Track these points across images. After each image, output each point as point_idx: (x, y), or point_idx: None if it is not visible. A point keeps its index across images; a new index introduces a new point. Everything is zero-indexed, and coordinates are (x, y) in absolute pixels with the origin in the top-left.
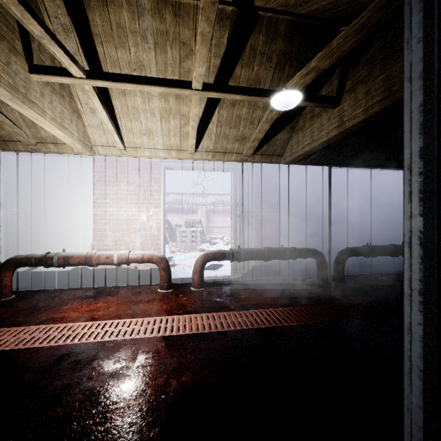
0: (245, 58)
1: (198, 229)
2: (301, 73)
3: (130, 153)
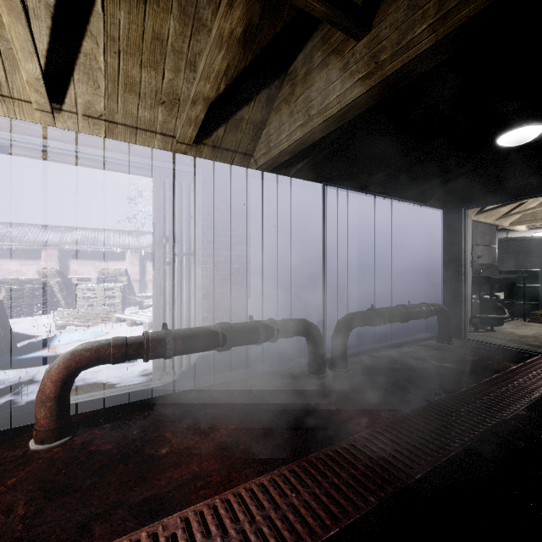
0: None
1: (117, 285)
2: None
3: None
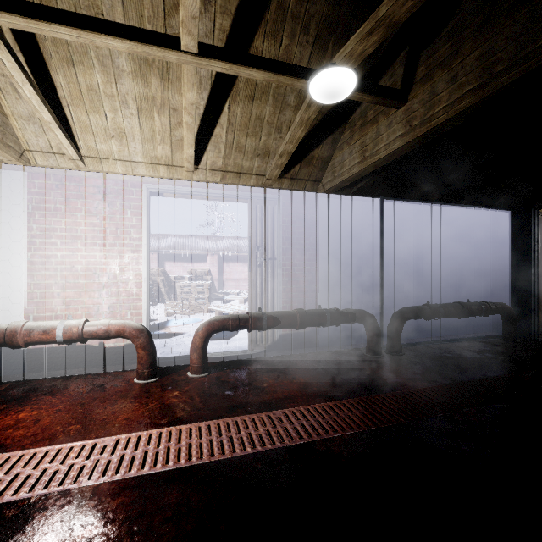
0: (270, 23)
1: (205, 283)
2: (361, 31)
3: (91, 166)
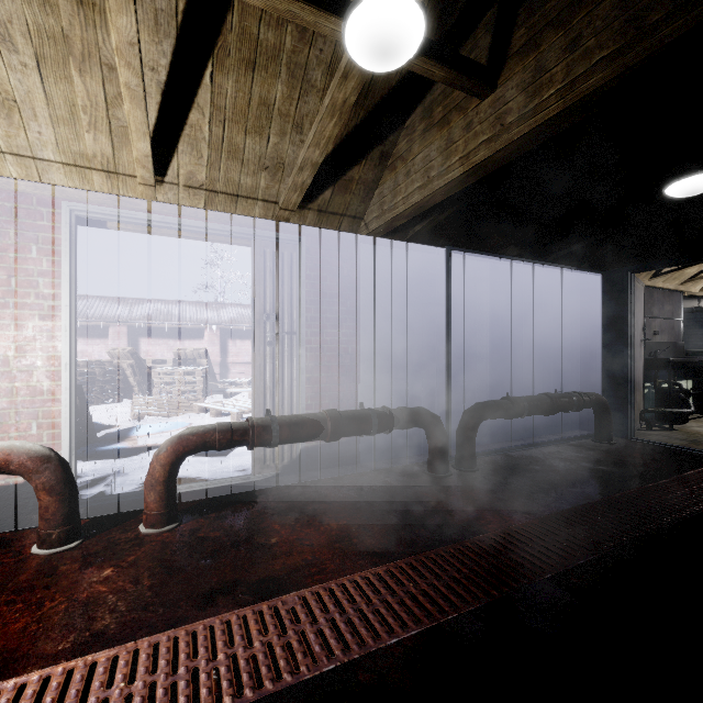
0: None
1: (198, 369)
2: None
3: None
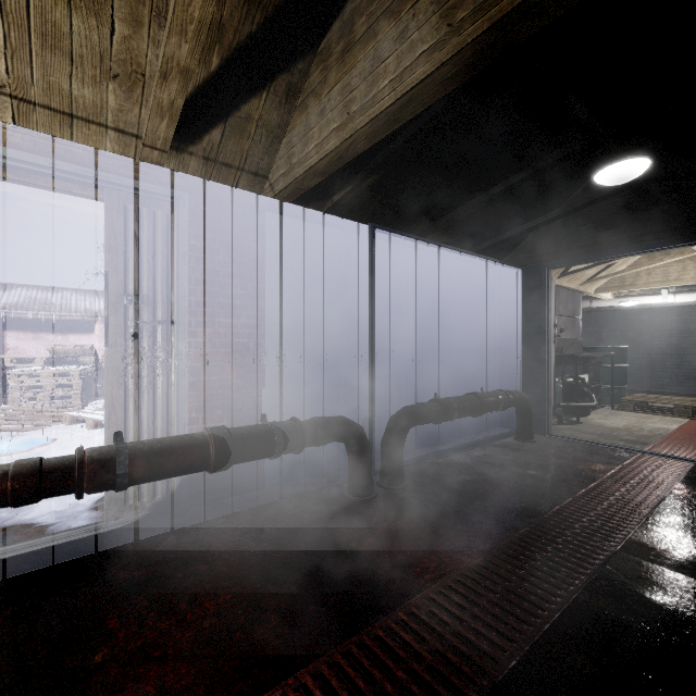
0: None
1: (74, 369)
2: None
3: None
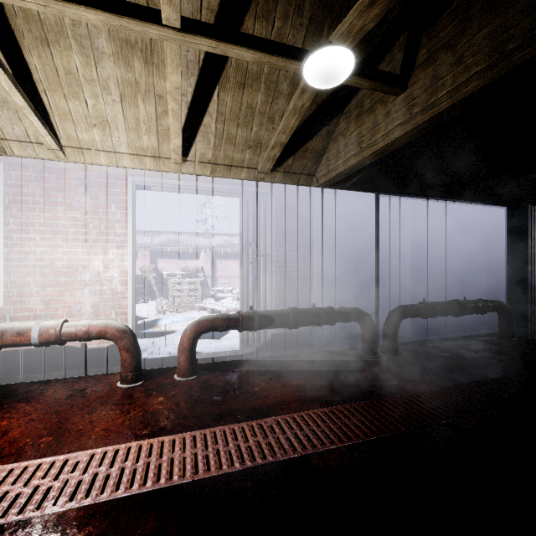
0: (261, 2)
1: (198, 280)
2: (361, 3)
3: (72, 157)
